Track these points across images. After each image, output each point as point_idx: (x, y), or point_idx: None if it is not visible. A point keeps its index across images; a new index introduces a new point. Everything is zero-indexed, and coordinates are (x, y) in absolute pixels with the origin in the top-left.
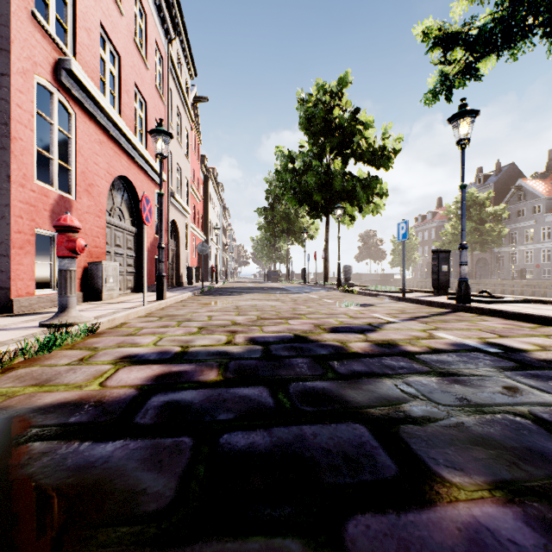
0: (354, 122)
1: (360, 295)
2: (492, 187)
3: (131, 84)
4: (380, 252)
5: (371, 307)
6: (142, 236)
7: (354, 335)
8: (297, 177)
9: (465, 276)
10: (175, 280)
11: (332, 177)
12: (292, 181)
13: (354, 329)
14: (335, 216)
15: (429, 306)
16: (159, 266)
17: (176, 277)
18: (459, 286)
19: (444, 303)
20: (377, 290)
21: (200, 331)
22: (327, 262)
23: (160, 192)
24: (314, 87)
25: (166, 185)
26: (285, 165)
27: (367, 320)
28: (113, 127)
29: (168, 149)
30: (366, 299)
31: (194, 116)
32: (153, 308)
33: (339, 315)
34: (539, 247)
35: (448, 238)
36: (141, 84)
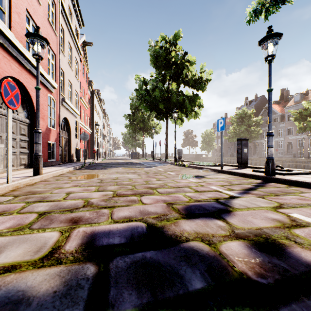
0: (184, 60)
1: (190, 168)
2: (253, 107)
3: (22, 9)
4: (195, 142)
5: (204, 179)
6: (35, 126)
7: (215, 223)
8: (149, 94)
9: (272, 155)
10: (67, 158)
11: (170, 94)
12: (146, 96)
13: (207, 209)
14: (171, 119)
15: (243, 177)
16: (35, 147)
17: (68, 156)
18: (267, 163)
19: (255, 175)
20: (201, 164)
21: (34, 222)
22: (167, 147)
23: (36, 86)
24: (159, 37)
25: (58, 92)
26: (141, 85)
27: (211, 194)
28: (0, 34)
29: (44, 52)
30: (196, 171)
31: (84, 54)
32: (22, 184)
33: (184, 188)
34: (277, 140)
35: (232, 134)
36: (33, 13)
